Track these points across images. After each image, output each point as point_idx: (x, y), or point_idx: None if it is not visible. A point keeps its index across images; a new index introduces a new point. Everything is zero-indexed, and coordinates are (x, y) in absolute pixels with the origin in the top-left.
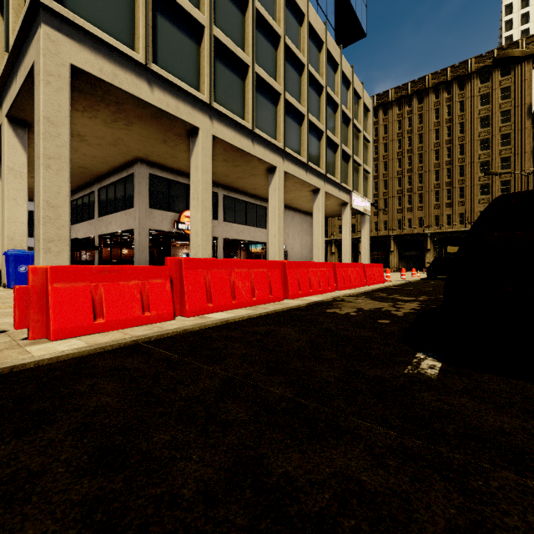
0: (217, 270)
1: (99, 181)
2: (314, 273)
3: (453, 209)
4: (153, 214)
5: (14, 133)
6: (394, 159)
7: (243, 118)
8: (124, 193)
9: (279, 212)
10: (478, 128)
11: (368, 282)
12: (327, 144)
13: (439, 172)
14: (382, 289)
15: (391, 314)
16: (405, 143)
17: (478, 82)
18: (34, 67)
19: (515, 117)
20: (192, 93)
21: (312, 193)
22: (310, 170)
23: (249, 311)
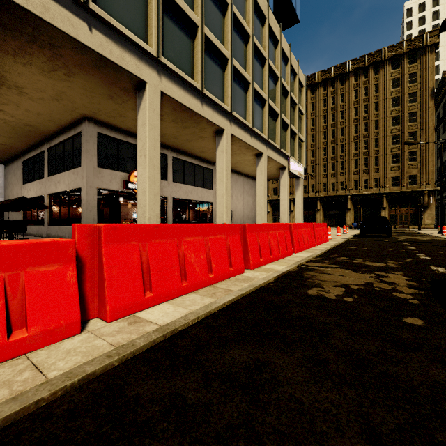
0: (159, 241)
1: (49, 141)
2: (273, 236)
3: (369, 174)
4: (102, 173)
5: None
6: (320, 132)
7: (192, 78)
8: (72, 152)
9: (227, 173)
10: (390, 107)
11: (317, 242)
12: (269, 113)
13: (358, 143)
14: (335, 250)
15: (399, 299)
16: (329, 119)
17: (390, 68)
18: None
19: (420, 98)
20: (138, 43)
21: (255, 157)
22: (255, 135)
23: (207, 300)
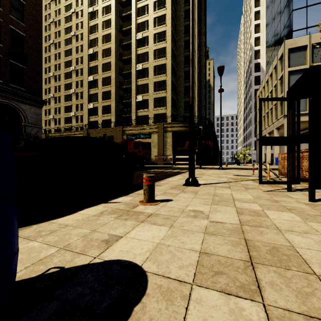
0: None
1: None
2: None
3: None
4: None
5: (276, 131)
6: None
7: None
8: None
9: None
10: None
11: None
12: None
13: None
14: None
15: None
16: None
17: None
18: (284, 124)
19: None
20: None
21: None
22: None
23: None
